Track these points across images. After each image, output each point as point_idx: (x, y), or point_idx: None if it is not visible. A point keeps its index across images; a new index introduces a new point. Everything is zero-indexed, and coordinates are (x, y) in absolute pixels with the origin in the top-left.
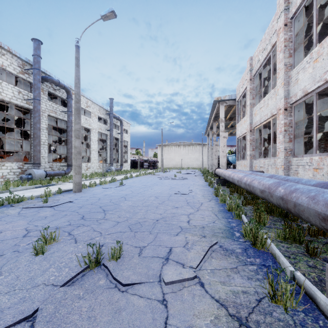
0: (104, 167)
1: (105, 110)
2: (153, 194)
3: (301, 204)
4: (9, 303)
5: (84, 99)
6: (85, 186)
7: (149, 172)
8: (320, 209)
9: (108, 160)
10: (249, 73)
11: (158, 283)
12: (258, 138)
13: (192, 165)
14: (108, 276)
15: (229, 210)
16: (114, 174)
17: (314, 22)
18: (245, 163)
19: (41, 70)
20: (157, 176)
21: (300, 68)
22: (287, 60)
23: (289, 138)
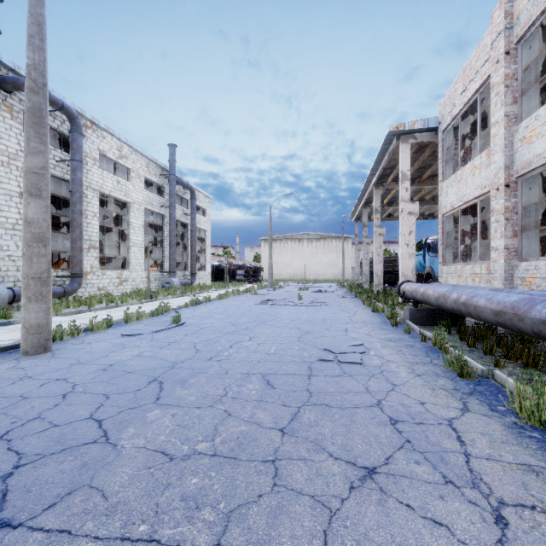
0: (159, 279)
1: (160, 169)
2: (256, 363)
3: None
4: None
5: (115, 140)
6: (75, 331)
7: (247, 289)
8: None
9: (167, 265)
10: (505, 36)
11: None
12: (527, 205)
13: (324, 275)
14: None
15: None
16: (176, 293)
17: None
18: (476, 269)
19: (6, 65)
20: (262, 296)
21: None
22: None
23: None
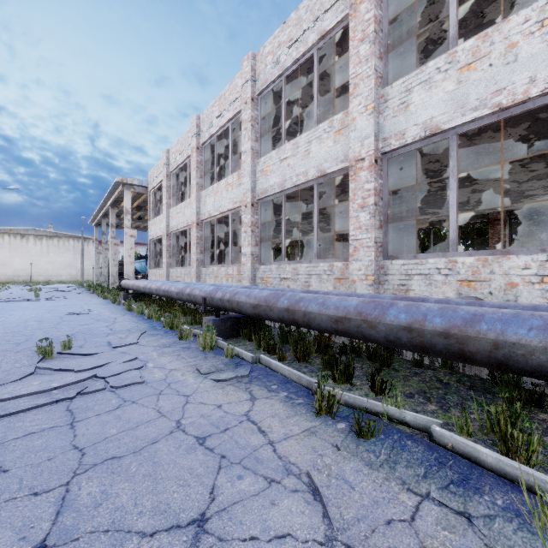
0: None
1: None
2: (27, 319)
3: (196, 295)
4: (0, 377)
5: None
6: None
7: None
8: (202, 294)
9: None
10: (166, 168)
11: (113, 350)
12: (175, 244)
13: (59, 277)
14: (69, 357)
15: (149, 318)
16: None
17: (215, 162)
18: (161, 272)
19: None
20: None
21: (207, 193)
22: (199, 180)
23: (200, 250)
